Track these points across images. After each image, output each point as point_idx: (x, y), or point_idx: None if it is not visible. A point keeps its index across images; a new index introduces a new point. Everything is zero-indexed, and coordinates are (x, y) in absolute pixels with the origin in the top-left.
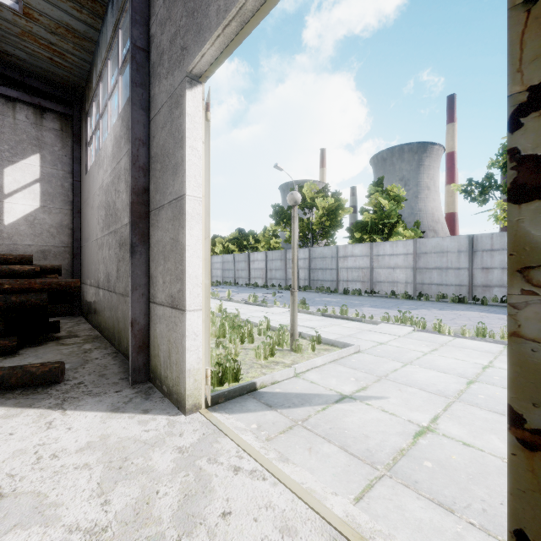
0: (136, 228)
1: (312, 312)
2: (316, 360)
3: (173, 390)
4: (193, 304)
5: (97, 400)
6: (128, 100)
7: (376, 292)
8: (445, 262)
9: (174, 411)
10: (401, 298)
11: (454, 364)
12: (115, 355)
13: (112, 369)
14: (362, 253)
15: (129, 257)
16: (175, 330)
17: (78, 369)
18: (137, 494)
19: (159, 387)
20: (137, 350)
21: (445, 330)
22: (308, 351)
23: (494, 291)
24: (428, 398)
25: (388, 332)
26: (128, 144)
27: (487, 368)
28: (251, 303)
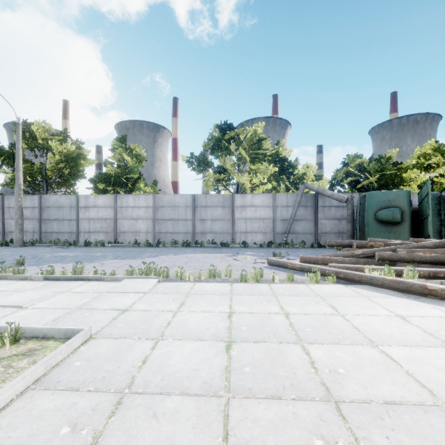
0: None
1: (29, 276)
2: None
3: None
4: None
5: None
6: None
7: (120, 242)
8: (176, 214)
9: None
10: (143, 246)
11: (205, 321)
12: None
13: None
14: (105, 204)
15: None
16: None
17: None
18: None
19: None
20: None
21: (186, 277)
22: None
23: (207, 236)
24: (197, 415)
25: (132, 290)
26: None
27: (232, 317)
28: None
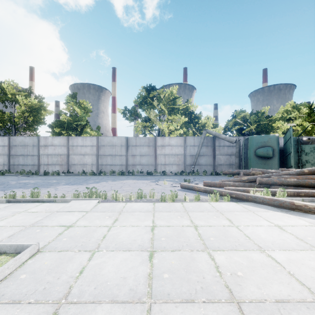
0: None
1: None
2: None
3: None
4: None
5: None
6: None
7: (71, 172)
8: (114, 151)
9: None
10: (89, 175)
11: (133, 234)
12: None
13: None
14: (60, 143)
15: None
16: None
17: None
18: None
19: None
20: None
21: (119, 198)
22: None
23: (137, 167)
24: None
25: (77, 209)
26: None
27: (154, 230)
28: None
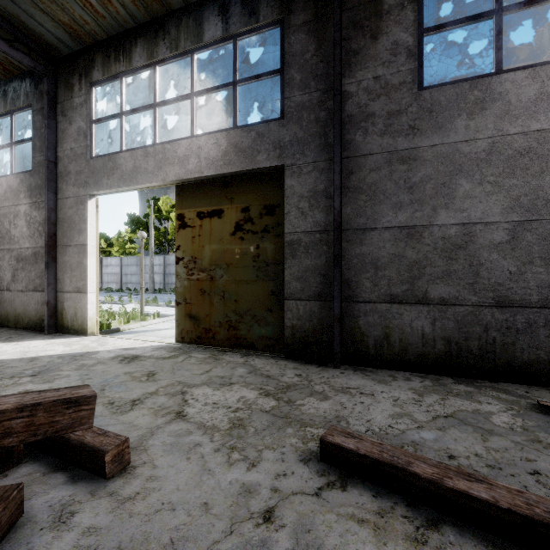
0: (50, 254)
1: (160, 305)
2: (154, 320)
3: (79, 329)
4: (91, 290)
5: (33, 339)
6: (30, 173)
7: None
8: None
9: (81, 336)
10: None
11: None
12: (15, 329)
13: (24, 333)
14: None
15: (45, 269)
16: (80, 302)
17: None
18: (82, 346)
19: (67, 332)
20: (50, 317)
21: None
22: (151, 320)
23: None
24: None
25: None
26: (30, 199)
27: None
28: (108, 303)
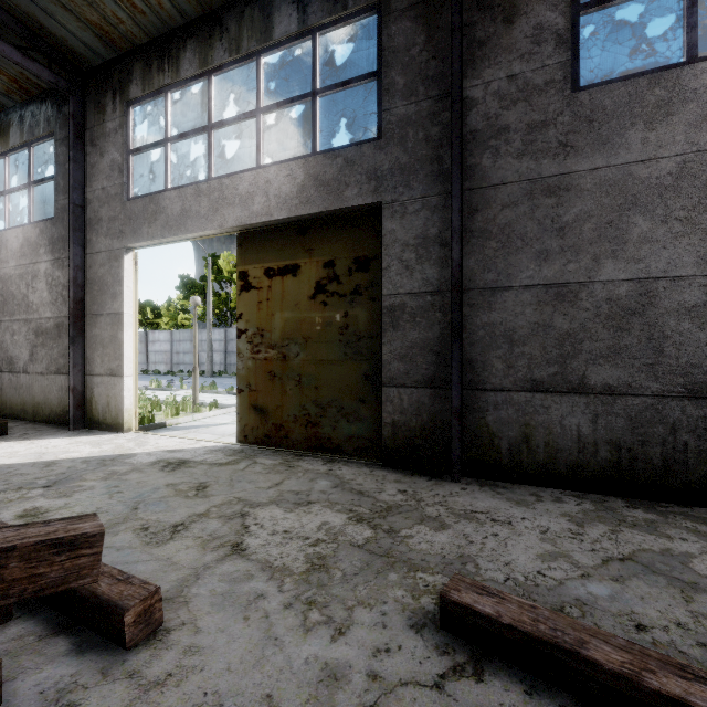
0: (76, 326)
1: (219, 392)
2: (210, 413)
3: (113, 424)
4: (128, 373)
5: (53, 436)
6: (52, 221)
7: None
8: None
9: (115, 433)
10: None
11: None
12: (34, 423)
13: (44, 428)
14: None
15: (70, 345)
16: (114, 389)
17: (10, 430)
18: (114, 446)
19: (97, 428)
20: (76, 407)
21: None
22: (207, 411)
23: None
24: None
25: None
26: (52, 255)
27: None
28: (154, 389)
